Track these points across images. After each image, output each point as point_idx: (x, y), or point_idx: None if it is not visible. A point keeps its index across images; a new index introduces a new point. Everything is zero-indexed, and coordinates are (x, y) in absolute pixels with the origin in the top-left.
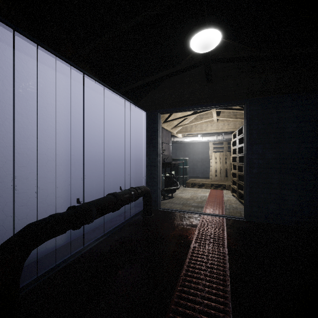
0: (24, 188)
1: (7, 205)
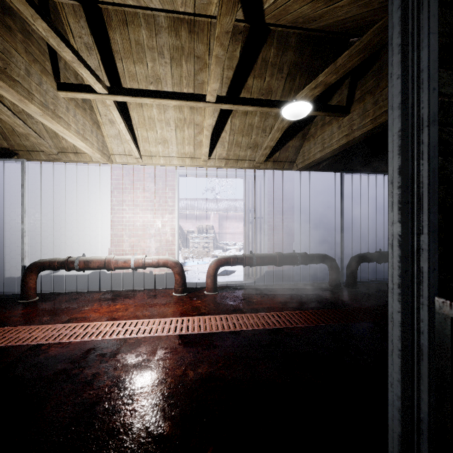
0: (351, 241)
1: (345, 247)
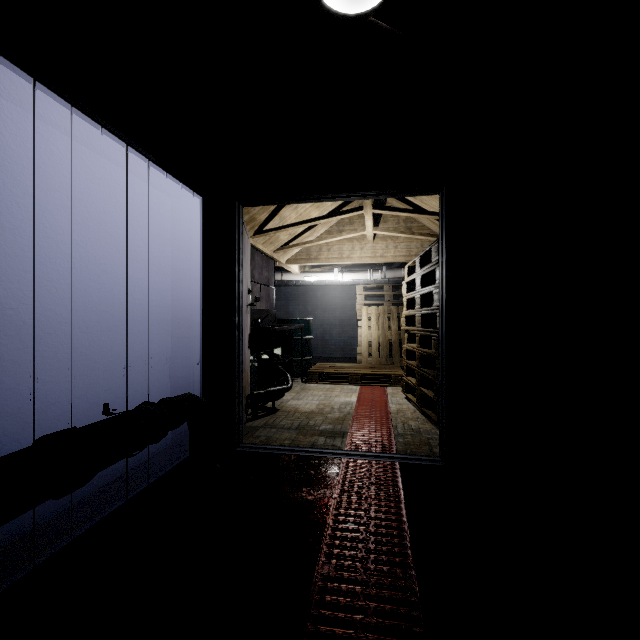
0: None
1: None
